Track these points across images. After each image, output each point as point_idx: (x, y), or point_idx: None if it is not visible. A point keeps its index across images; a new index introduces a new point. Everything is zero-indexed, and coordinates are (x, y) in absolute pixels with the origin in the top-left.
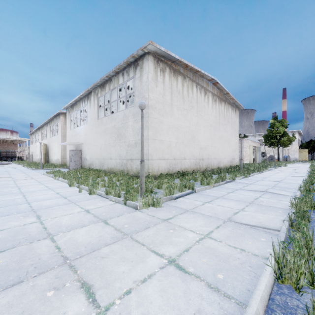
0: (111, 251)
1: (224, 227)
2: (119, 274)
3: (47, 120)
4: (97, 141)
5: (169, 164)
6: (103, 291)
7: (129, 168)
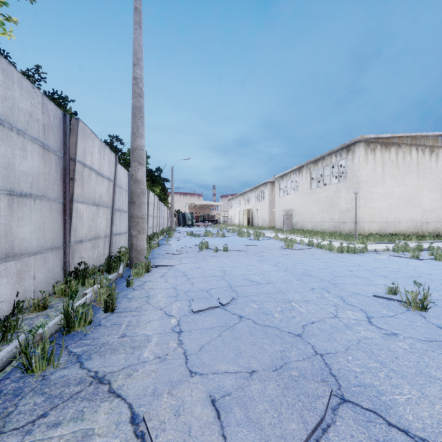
0: None
1: None
2: None
3: (252, 188)
4: (309, 208)
5: (380, 226)
6: None
7: (342, 229)
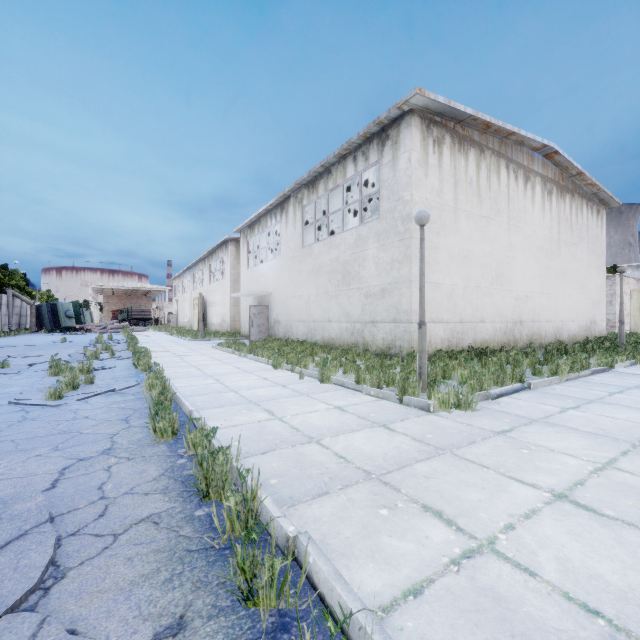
0: (433, 470)
1: (639, 454)
2: (475, 503)
3: (204, 254)
4: (300, 289)
5: (450, 331)
6: (465, 520)
7: (369, 339)
